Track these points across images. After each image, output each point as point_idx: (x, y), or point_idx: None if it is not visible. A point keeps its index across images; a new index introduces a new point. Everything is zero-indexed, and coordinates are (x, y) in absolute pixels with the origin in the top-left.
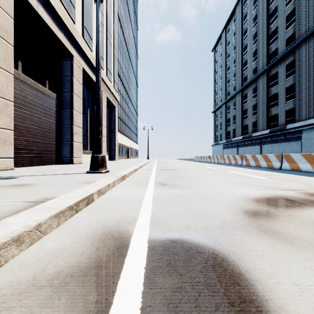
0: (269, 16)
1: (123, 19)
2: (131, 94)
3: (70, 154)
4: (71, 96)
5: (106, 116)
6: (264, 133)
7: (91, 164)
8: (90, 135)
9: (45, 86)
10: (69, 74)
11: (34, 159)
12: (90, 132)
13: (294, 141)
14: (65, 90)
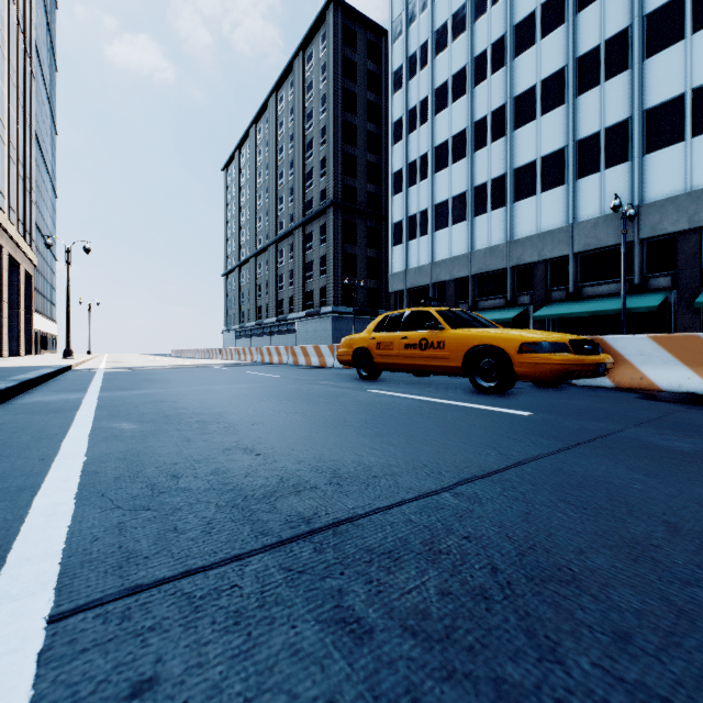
0: (279, 175)
1: None
2: (43, 222)
3: None
4: (1, 287)
5: (24, 295)
6: (273, 321)
7: (65, 354)
8: None
9: None
10: None
11: None
12: None
13: (292, 334)
14: None
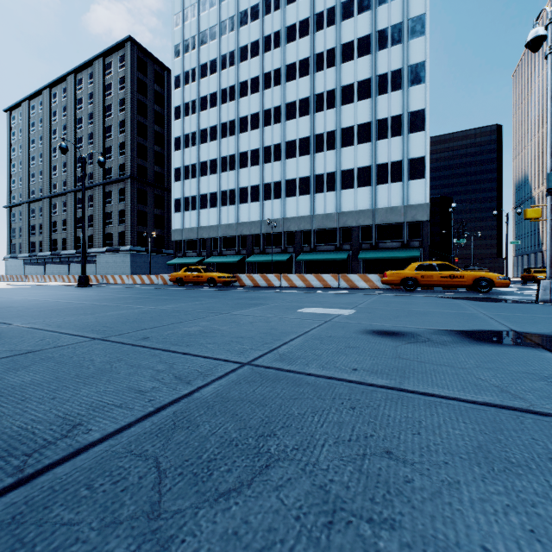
0: (77, 140)
1: None
2: None
3: None
4: None
5: None
6: (72, 252)
7: None
8: None
9: None
10: None
11: None
12: None
13: (92, 263)
14: None
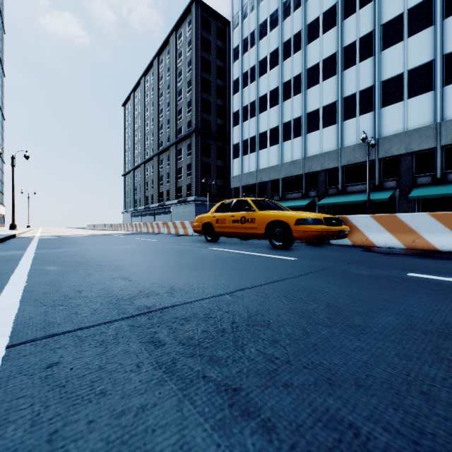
0: (160, 111)
1: None
2: None
3: None
4: None
5: None
6: (156, 206)
7: (11, 227)
8: None
9: None
10: None
11: None
12: None
13: (168, 214)
14: None
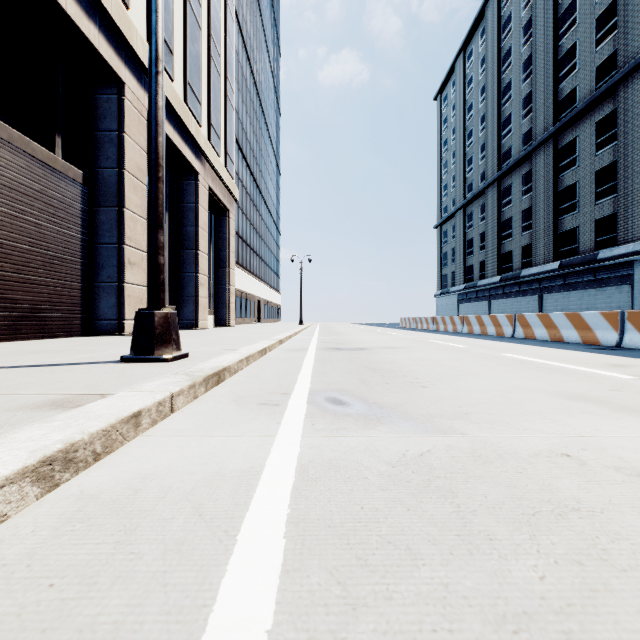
0: (559, 20)
1: (248, 29)
2: (265, 189)
3: (118, 313)
4: (120, 177)
5: (207, 229)
6: (548, 268)
7: (134, 335)
8: (171, 270)
9: (53, 150)
10: (114, 126)
11: (22, 324)
12: (169, 264)
13: (614, 286)
14: (104, 163)
